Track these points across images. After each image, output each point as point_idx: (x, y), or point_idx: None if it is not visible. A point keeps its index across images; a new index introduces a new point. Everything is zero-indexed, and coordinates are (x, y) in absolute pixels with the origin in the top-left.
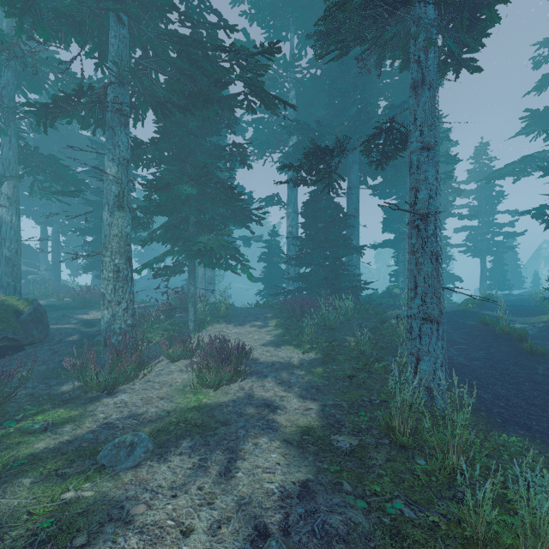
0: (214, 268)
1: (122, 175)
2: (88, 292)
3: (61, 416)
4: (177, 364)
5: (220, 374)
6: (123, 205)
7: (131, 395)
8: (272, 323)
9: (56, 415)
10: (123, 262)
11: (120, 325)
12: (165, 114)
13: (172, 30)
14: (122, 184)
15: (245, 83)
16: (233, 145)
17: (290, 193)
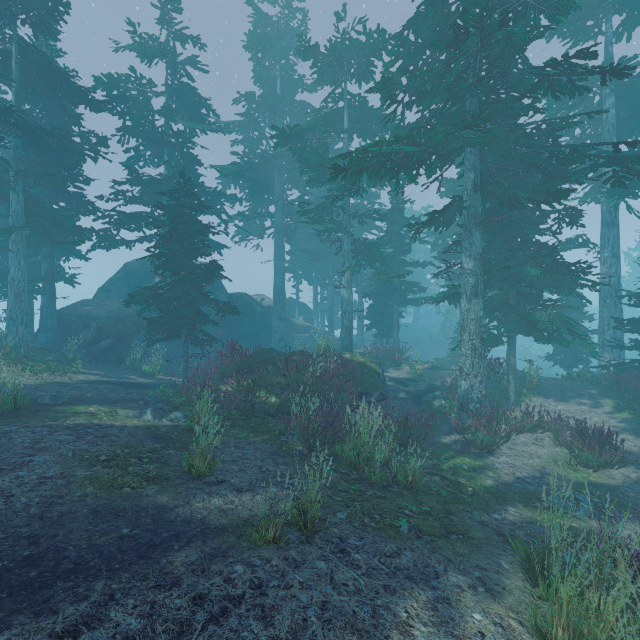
0: (547, 342)
1: (476, 268)
2: (381, 352)
3: (472, 462)
4: (525, 436)
5: (605, 457)
6: (477, 293)
7: (509, 457)
8: (606, 404)
9: (467, 461)
10: (477, 341)
11: (477, 395)
12: (512, 206)
13: (516, 125)
14: (476, 275)
15: (634, 174)
16: (564, 209)
17: (606, 232)
